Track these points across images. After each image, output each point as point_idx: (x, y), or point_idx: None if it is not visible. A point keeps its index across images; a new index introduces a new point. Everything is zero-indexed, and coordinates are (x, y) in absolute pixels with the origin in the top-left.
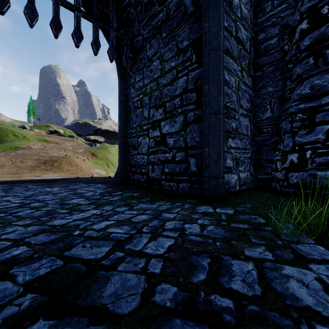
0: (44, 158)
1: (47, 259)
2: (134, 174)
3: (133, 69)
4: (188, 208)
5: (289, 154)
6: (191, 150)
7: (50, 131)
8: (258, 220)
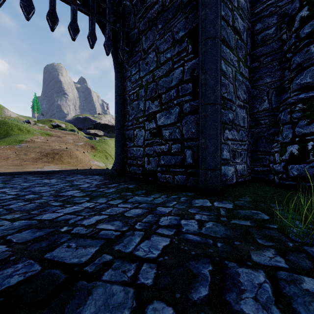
0: (47, 150)
1: (24, 263)
2: (131, 166)
3: (130, 62)
4: (185, 202)
5: (288, 146)
6: (187, 141)
7: (52, 126)
8: (260, 216)
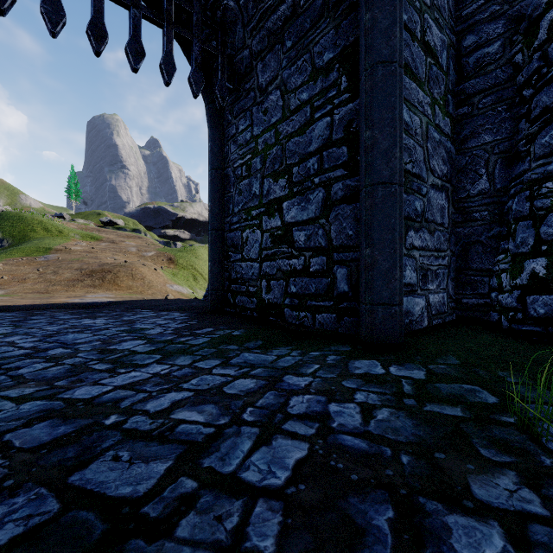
0: (91, 266)
1: (28, 496)
2: (237, 295)
3: (235, 109)
4: (335, 365)
5: (527, 260)
6: (338, 252)
7: (102, 223)
8: (481, 396)
